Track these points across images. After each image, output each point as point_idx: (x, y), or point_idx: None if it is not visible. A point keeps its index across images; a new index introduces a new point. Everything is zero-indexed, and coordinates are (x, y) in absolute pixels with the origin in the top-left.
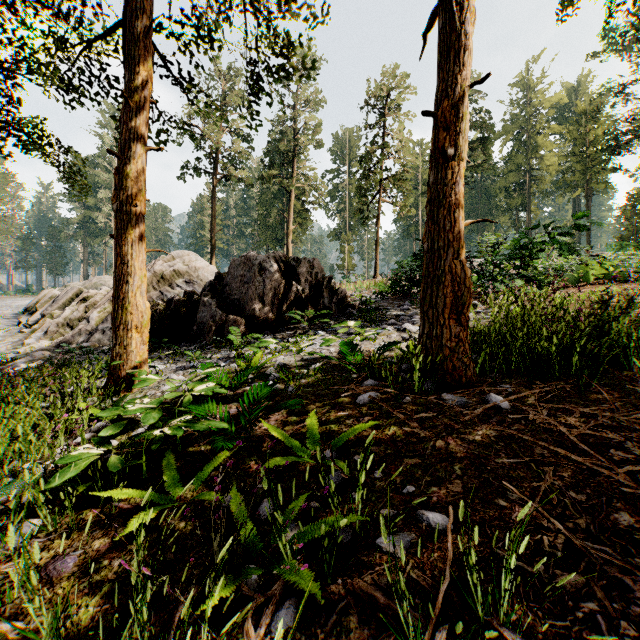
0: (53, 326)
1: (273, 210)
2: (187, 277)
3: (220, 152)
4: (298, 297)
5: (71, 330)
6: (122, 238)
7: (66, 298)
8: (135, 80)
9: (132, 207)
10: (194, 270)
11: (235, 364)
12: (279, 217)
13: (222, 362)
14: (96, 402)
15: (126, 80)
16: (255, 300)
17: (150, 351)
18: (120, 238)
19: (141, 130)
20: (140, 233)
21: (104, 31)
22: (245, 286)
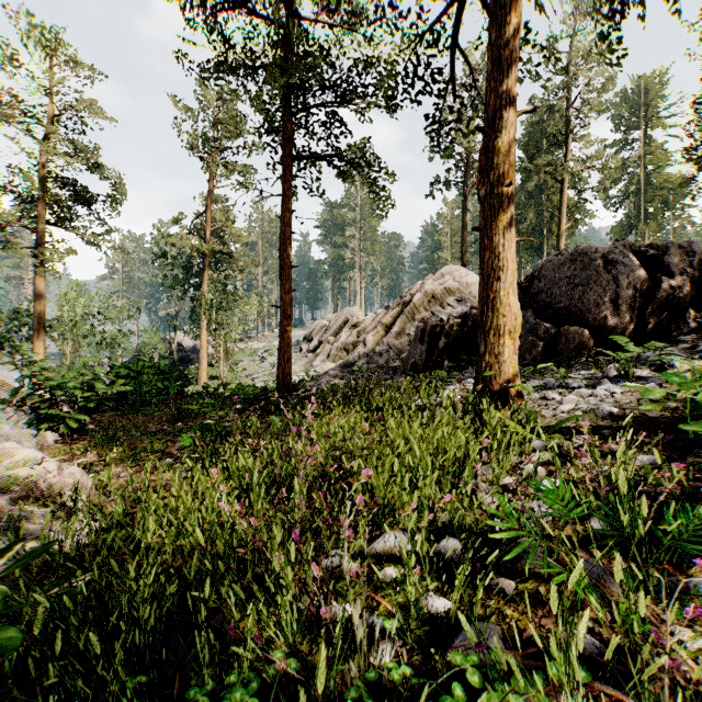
0: (333, 350)
1: (528, 213)
2: (458, 295)
3: (471, 156)
4: (671, 298)
5: (347, 354)
6: (492, 227)
7: (336, 326)
8: (506, 34)
9: (504, 188)
10: (465, 286)
11: (653, 384)
12: (536, 220)
13: (609, 382)
14: (472, 417)
15: (493, 40)
16: (605, 305)
17: (451, 371)
18: (489, 228)
19: (513, 92)
20: (511, 218)
21: (440, 15)
22: (578, 289)
